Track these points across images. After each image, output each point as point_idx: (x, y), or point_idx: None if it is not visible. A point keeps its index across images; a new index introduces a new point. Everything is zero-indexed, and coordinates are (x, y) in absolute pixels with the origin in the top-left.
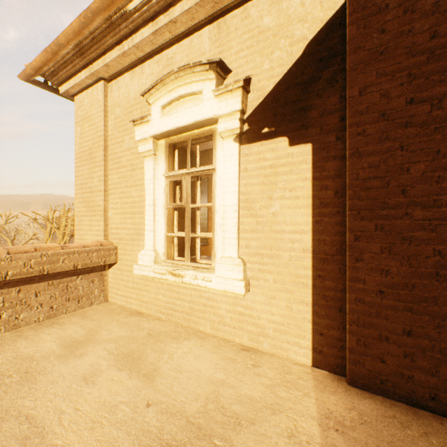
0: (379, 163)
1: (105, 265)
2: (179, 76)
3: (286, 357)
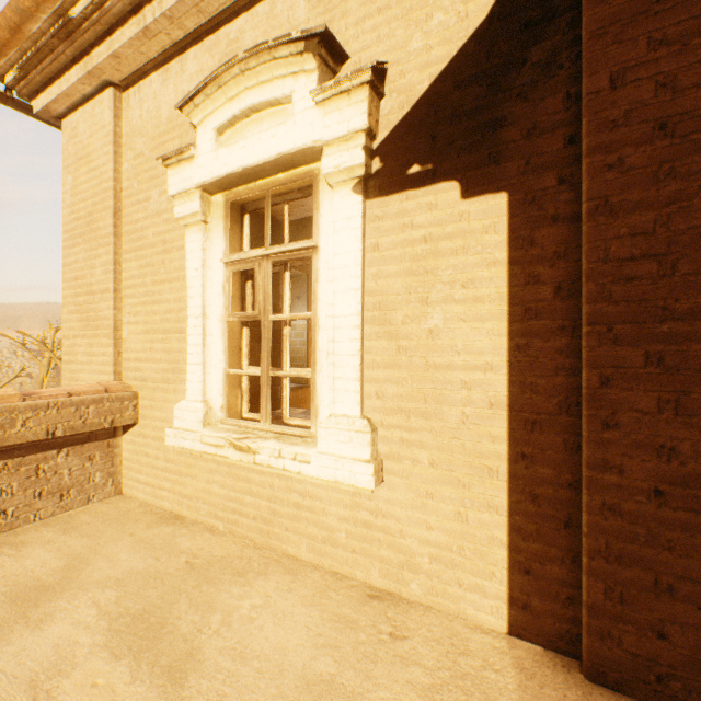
0: (654, 225)
1: (117, 428)
2: (249, 68)
3: (456, 614)
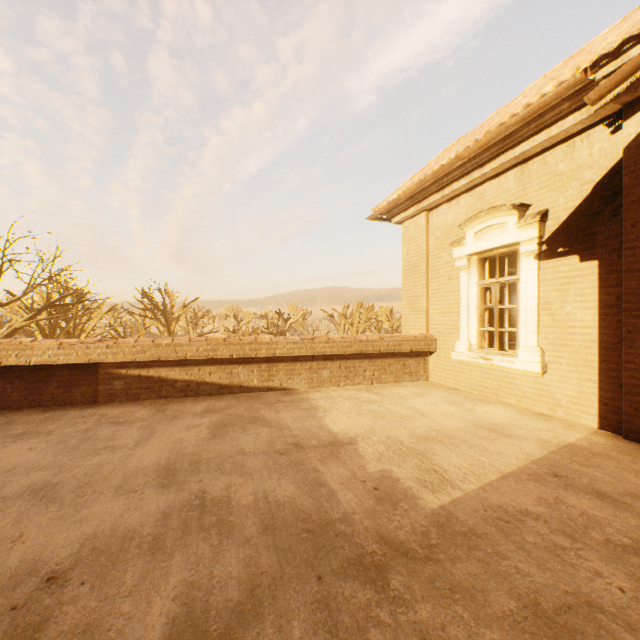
0: None
1: (427, 353)
2: (488, 213)
3: (577, 422)
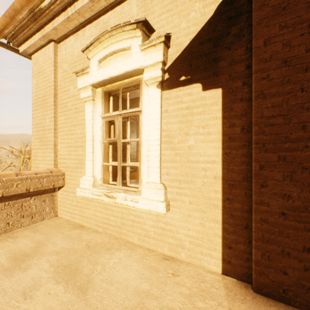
0: (282, 103)
1: (55, 188)
2: (112, 35)
3: (200, 266)
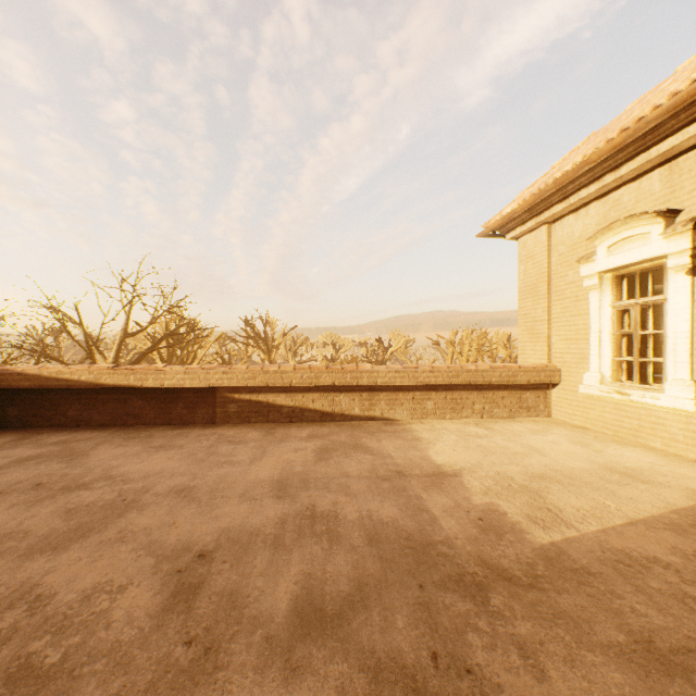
0: None
1: (548, 385)
2: (625, 223)
3: None
